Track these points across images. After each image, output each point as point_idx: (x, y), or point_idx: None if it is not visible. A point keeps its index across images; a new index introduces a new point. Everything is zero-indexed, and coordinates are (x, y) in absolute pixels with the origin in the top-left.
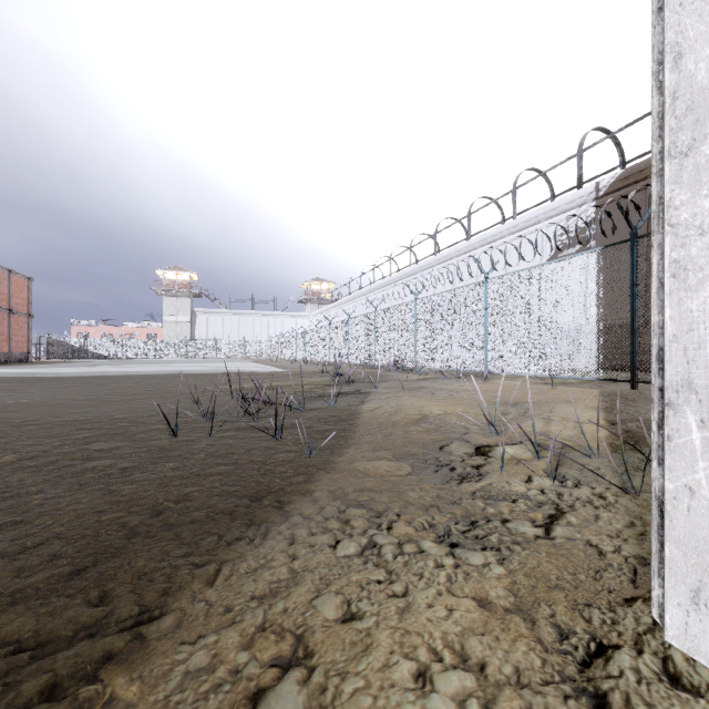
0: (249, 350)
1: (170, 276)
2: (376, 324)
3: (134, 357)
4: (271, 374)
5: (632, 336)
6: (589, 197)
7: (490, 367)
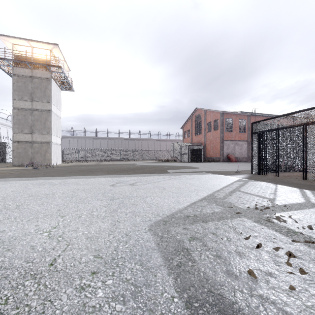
0: None
1: None
2: None
3: None
4: None
5: None
6: None
7: None
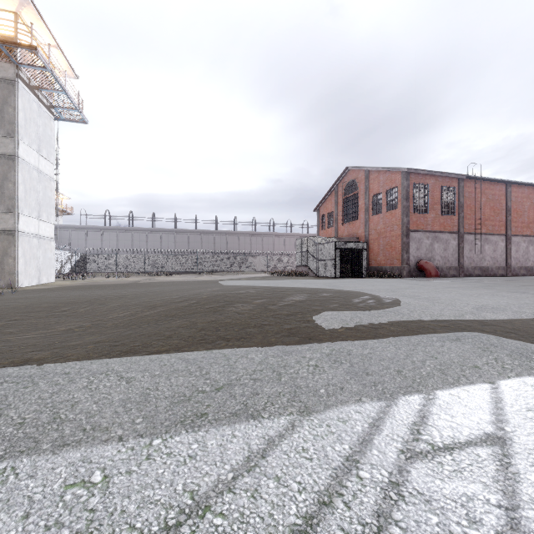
0: None
1: None
2: None
3: None
4: None
5: None
6: None
7: None
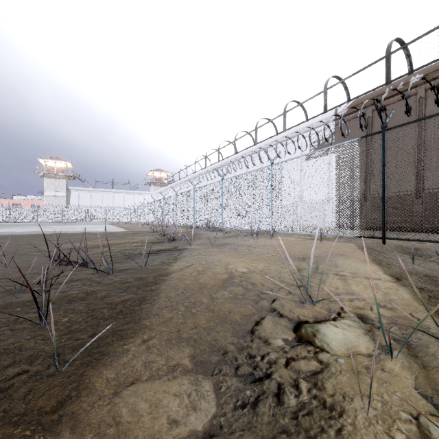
0: (110, 216)
1: (50, 163)
2: (194, 197)
3: (20, 221)
4: (113, 234)
5: (382, 204)
6: (331, 119)
7: (275, 227)
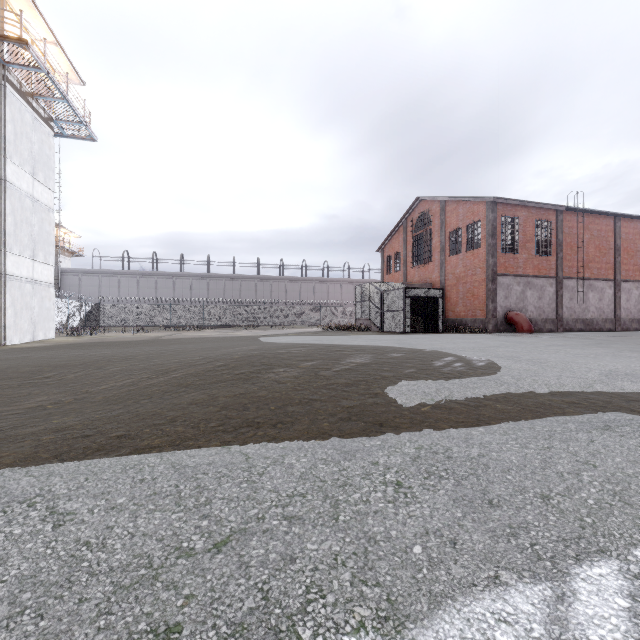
0: None
1: None
2: None
3: None
4: None
5: None
6: None
7: None
